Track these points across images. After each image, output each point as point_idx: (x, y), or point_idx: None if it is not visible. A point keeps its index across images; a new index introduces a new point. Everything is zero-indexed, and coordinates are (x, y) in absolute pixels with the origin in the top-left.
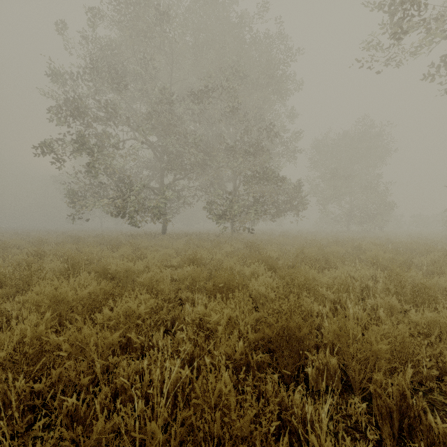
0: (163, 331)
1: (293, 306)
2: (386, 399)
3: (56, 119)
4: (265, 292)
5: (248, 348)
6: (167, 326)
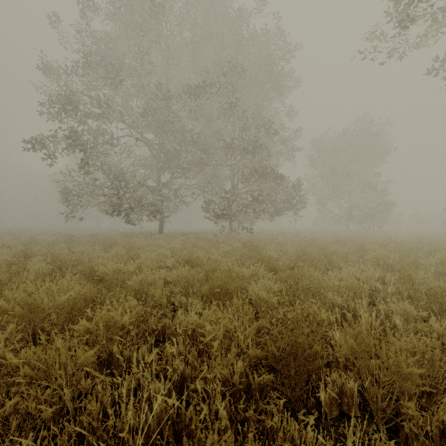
0: (151, 343)
1: (300, 315)
2: (425, 441)
3: (48, 114)
4: (266, 296)
5: (248, 366)
6: (158, 335)
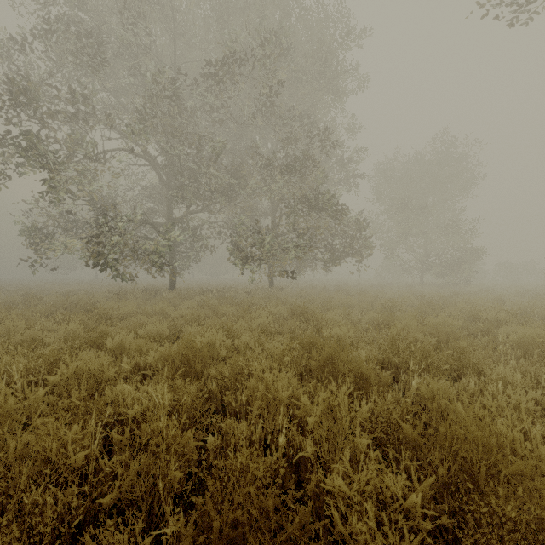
0: None
1: None
2: None
3: None
4: None
5: None
6: None
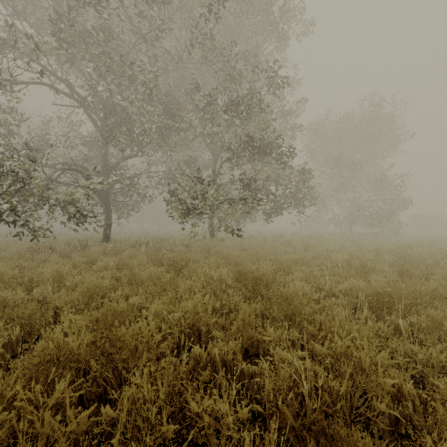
0: None
1: None
2: None
3: None
4: None
5: None
6: None
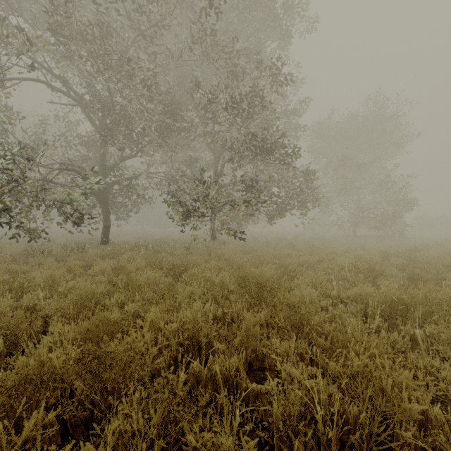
0: None
1: None
2: None
3: None
4: None
5: None
6: None
